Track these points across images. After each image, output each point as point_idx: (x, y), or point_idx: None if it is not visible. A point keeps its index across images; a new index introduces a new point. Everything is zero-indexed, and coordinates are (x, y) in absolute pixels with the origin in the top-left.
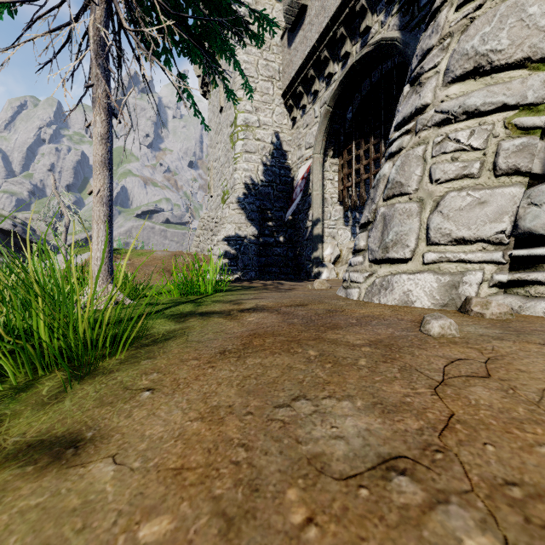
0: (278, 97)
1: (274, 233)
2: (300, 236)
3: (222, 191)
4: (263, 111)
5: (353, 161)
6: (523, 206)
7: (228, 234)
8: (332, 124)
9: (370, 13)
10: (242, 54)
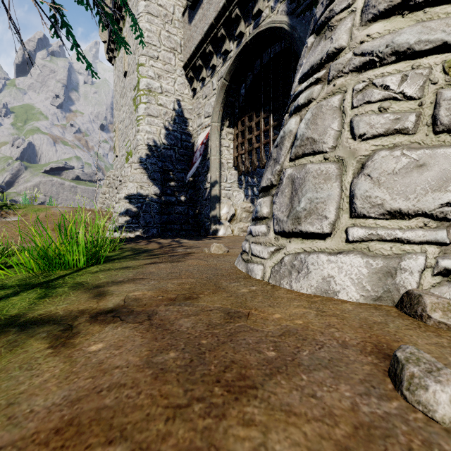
0: (180, 68)
1: (176, 193)
2: (199, 196)
3: (126, 151)
4: (165, 79)
5: (246, 131)
6: None
7: (130, 192)
8: (228, 97)
9: None
10: (144, 22)
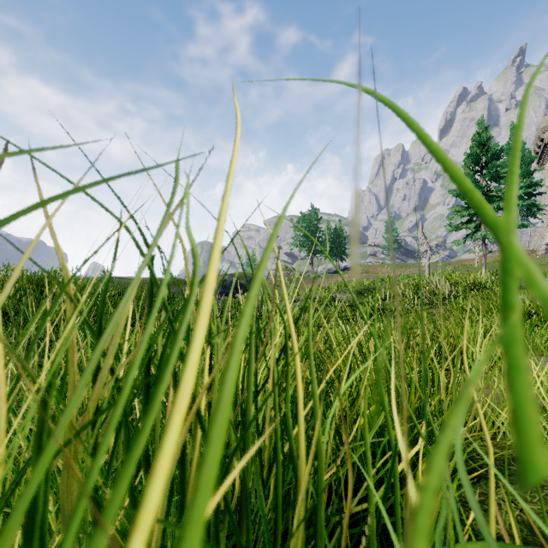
0: None
1: None
2: None
3: (547, 222)
4: None
5: None
6: None
7: (546, 242)
8: None
9: None
10: None
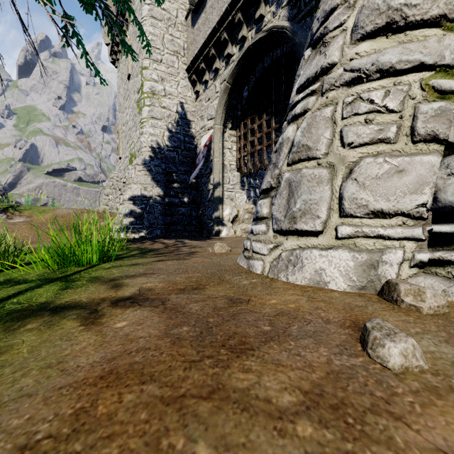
0: (183, 71)
1: (179, 194)
2: (202, 197)
3: (130, 153)
4: (169, 81)
5: (249, 134)
6: (442, 177)
7: (134, 194)
8: (231, 100)
9: (263, 3)
10: (148, 25)
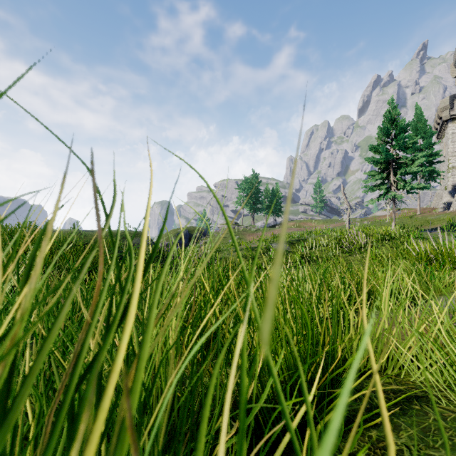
0: None
1: None
2: None
3: (444, 185)
4: None
5: None
6: None
7: (444, 202)
8: None
9: None
10: (450, 146)
